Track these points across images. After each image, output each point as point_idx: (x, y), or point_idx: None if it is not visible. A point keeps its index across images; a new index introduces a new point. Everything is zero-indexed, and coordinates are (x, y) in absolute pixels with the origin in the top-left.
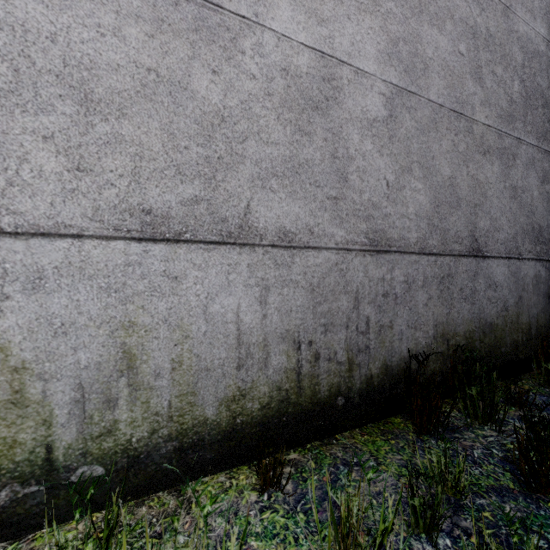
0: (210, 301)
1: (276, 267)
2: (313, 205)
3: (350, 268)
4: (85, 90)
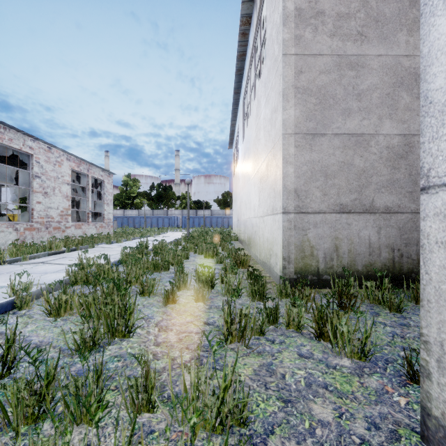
0: (360, 232)
1: (383, 220)
2: (400, 196)
3: (418, 220)
4: (326, 173)
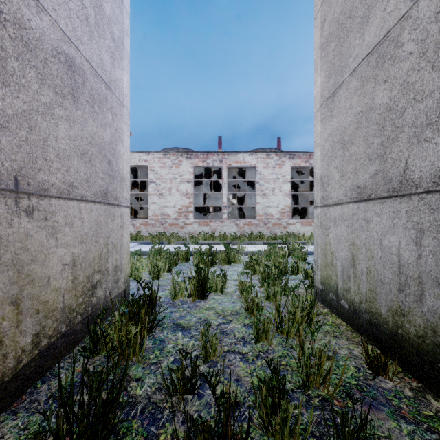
0: (383, 237)
1: (430, 212)
2: None
3: None
4: (343, 142)
